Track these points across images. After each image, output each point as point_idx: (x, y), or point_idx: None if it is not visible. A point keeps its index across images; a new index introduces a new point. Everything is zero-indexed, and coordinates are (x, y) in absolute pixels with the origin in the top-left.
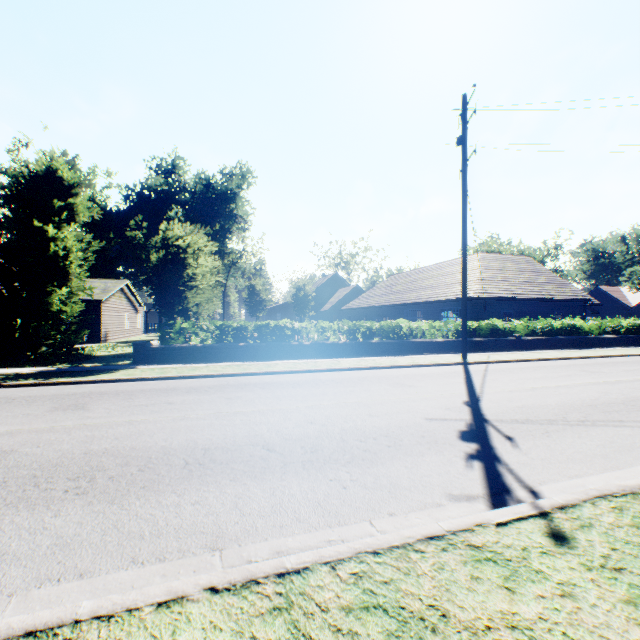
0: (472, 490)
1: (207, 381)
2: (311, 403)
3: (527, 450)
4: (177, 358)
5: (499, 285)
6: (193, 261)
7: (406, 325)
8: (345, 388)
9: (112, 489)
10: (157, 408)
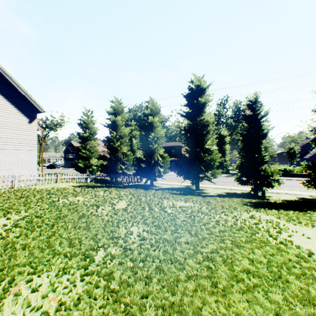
0: None
1: None
2: (294, 183)
3: None
4: None
5: None
6: None
7: None
8: None
9: None
10: None
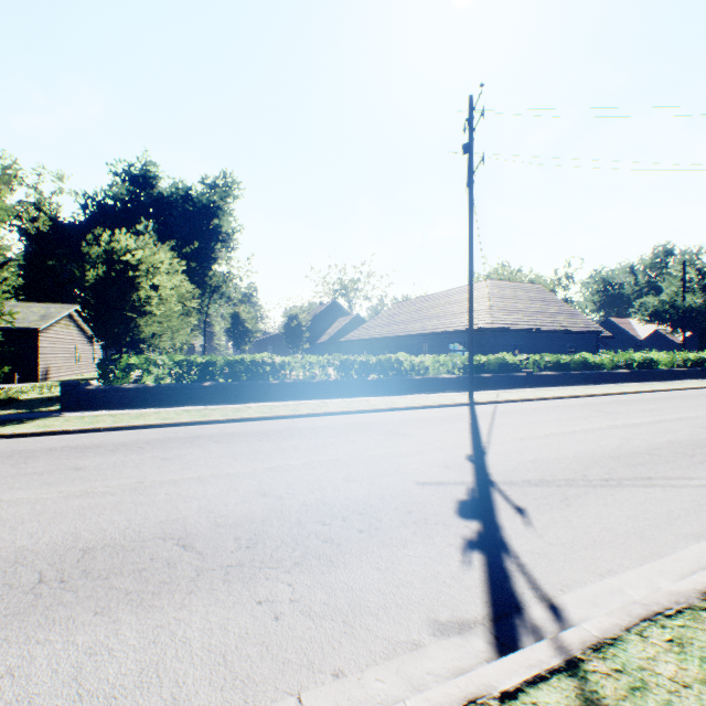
0: (468, 610)
1: (149, 433)
2: (274, 463)
3: (543, 529)
4: (122, 402)
5: (509, 315)
6: (146, 281)
7: (407, 359)
8: (325, 440)
9: None
10: (54, 478)
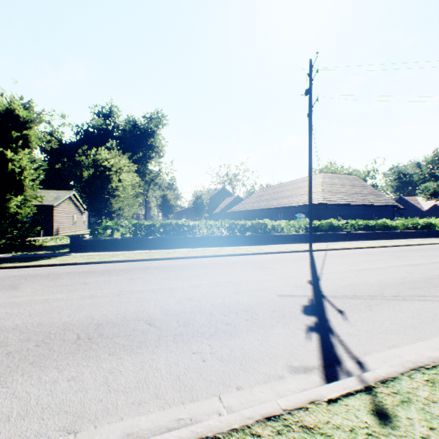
0: (309, 361)
1: (120, 265)
2: (193, 282)
3: (354, 322)
4: (103, 247)
5: (335, 195)
6: (116, 177)
7: (270, 223)
8: (221, 270)
9: (4, 365)
10: (74, 288)
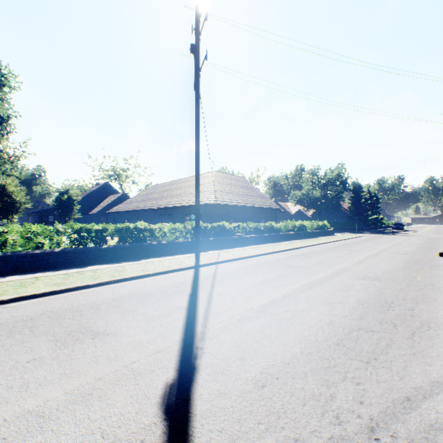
0: None
1: None
2: None
3: None
4: None
5: (227, 195)
6: None
7: (146, 227)
8: None
9: None
10: None
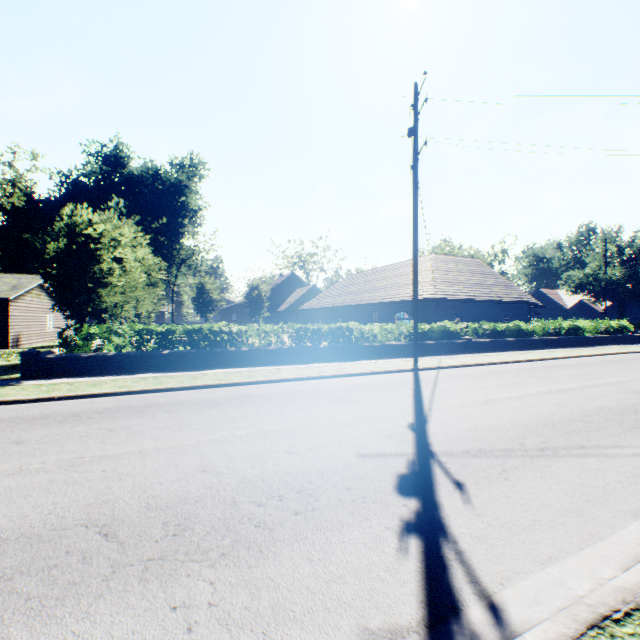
0: (402, 613)
1: (103, 402)
2: (220, 434)
3: (482, 508)
4: (82, 370)
5: (451, 286)
6: (108, 253)
7: (357, 328)
8: (273, 408)
9: None
10: None
